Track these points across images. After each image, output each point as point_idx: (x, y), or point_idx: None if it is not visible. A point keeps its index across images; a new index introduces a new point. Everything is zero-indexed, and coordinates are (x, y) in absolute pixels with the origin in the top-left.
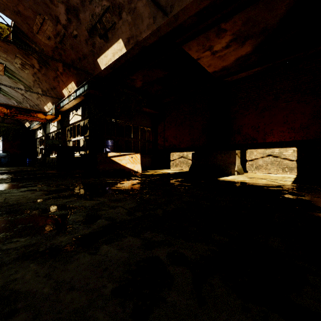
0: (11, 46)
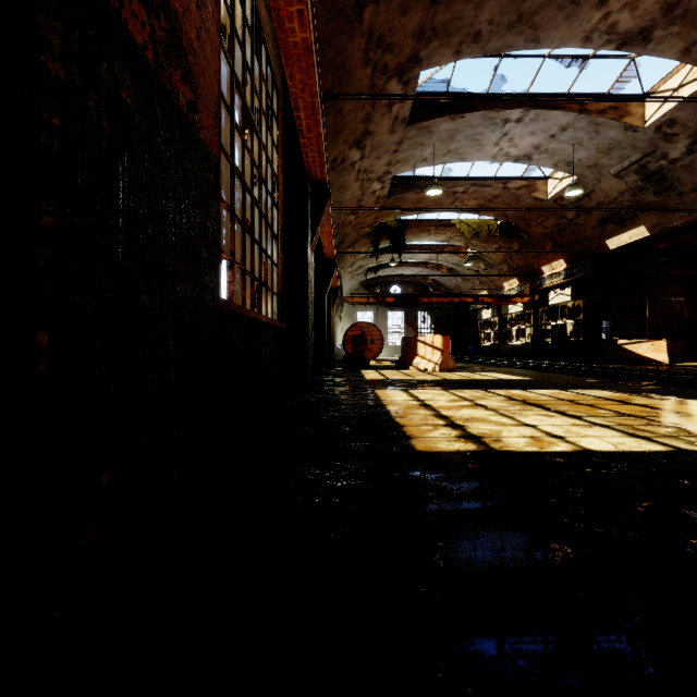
0: (496, 237)
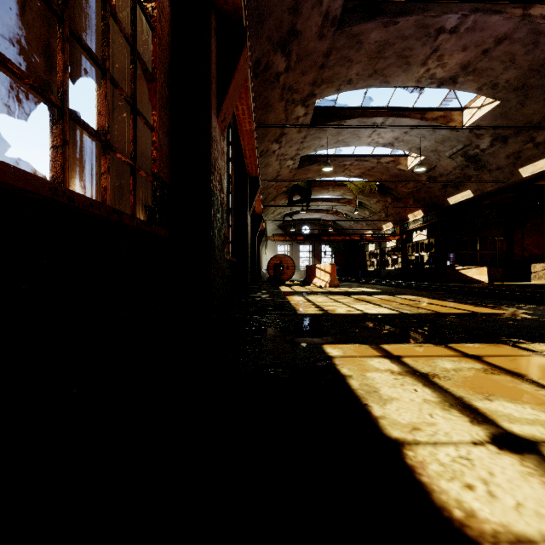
0: (376, 194)
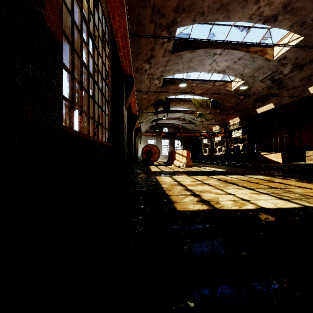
0: (210, 107)
